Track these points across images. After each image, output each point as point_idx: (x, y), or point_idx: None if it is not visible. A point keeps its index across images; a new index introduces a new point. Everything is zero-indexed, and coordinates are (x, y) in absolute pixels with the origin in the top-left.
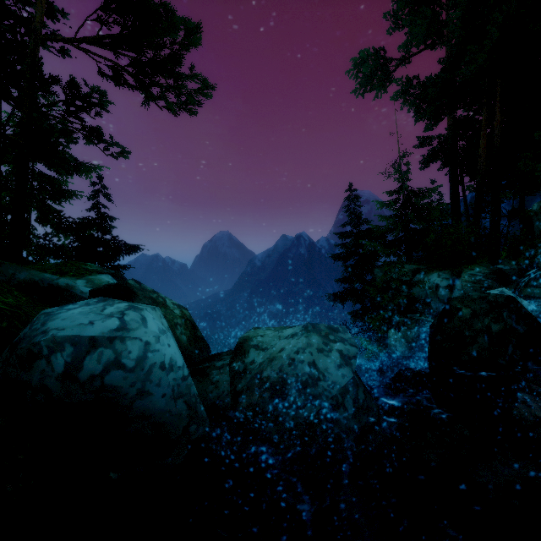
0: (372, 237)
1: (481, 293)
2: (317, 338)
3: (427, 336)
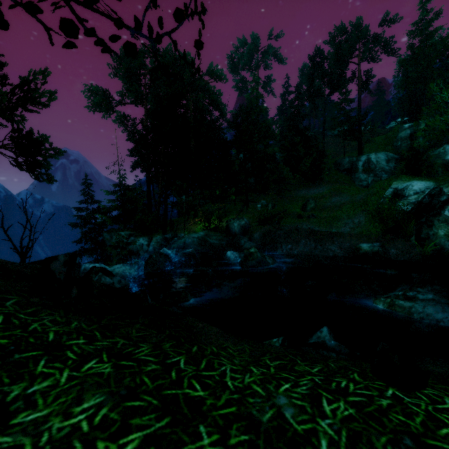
0: (102, 213)
1: (158, 251)
2: (126, 267)
3: (141, 268)
